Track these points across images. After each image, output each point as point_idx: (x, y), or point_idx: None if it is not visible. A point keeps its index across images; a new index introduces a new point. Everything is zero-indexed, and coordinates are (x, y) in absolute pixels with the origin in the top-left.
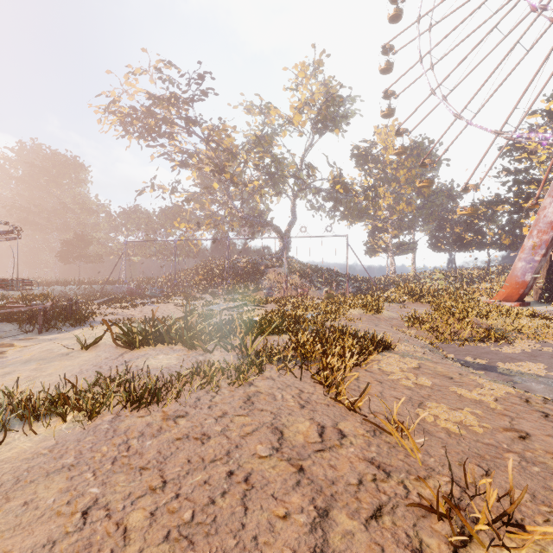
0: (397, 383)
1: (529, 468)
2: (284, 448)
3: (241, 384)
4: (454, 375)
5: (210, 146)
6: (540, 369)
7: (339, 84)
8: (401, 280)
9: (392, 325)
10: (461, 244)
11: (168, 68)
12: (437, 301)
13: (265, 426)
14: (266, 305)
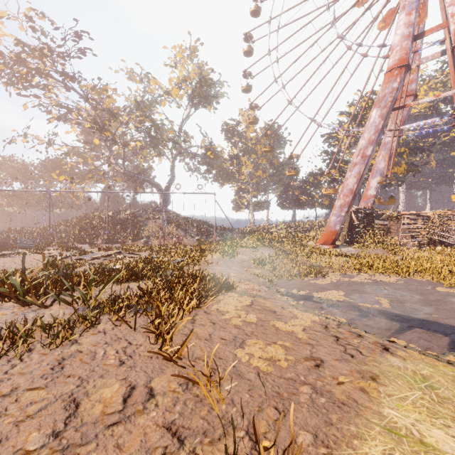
0: (228, 322)
1: (317, 401)
2: (68, 431)
3: (60, 344)
4: (278, 309)
5: (90, 104)
6: (340, 295)
7: (210, 68)
8: (258, 230)
9: (243, 266)
10: (299, 204)
11: (41, 19)
12: (280, 245)
13: (61, 399)
14: (141, 253)
